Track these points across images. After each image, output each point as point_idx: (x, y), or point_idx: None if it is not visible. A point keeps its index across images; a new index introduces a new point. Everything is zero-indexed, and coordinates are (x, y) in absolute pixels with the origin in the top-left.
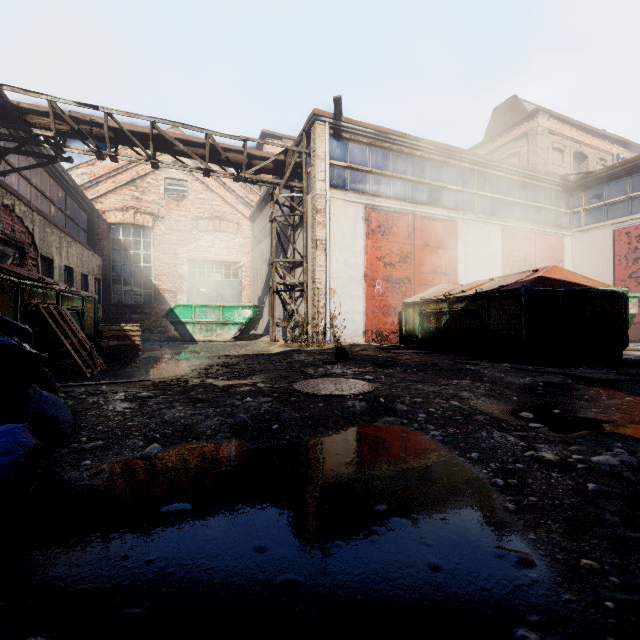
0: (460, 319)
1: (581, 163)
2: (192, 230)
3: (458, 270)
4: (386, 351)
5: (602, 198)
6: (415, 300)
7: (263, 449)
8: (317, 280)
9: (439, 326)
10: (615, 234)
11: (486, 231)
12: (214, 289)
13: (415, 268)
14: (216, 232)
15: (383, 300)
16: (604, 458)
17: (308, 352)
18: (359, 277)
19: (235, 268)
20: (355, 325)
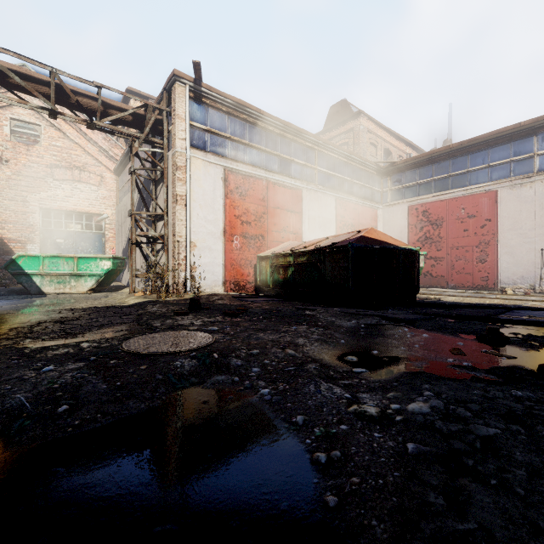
0: (303, 271)
1: (388, 157)
2: (46, 177)
3: (303, 230)
4: (241, 299)
5: (401, 182)
6: (267, 254)
7: (28, 449)
8: (177, 233)
9: (286, 277)
10: (409, 209)
11: (324, 200)
12: (73, 240)
13: (268, 227)
14: (75, 182)
15: (240, 254)
16: (418, 406)
17: (164, 303)
18: (219, 232)
19: (98, 220)
20: (215, 276)
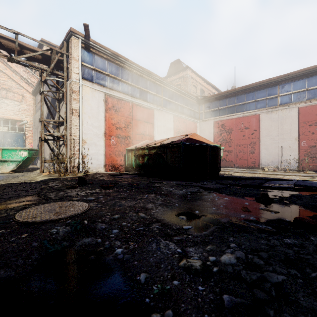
0: (153, 158)
1: (202, 94)
2: None
3: (154, 134)
4: (114, 176)
5: (210, 108)
6: (132, 148)
7: None
8: (73, 134)
9: (144, 162)
10: (214, 123)
11: (167, 116)
12: (1, 137)
13: (133, 131)
14: (3, 98)
15: (115, 147)
16: (228, 258)
17: (62, 180)
18: (101, 134)
19: (20, 124)
20: (99, 161)
